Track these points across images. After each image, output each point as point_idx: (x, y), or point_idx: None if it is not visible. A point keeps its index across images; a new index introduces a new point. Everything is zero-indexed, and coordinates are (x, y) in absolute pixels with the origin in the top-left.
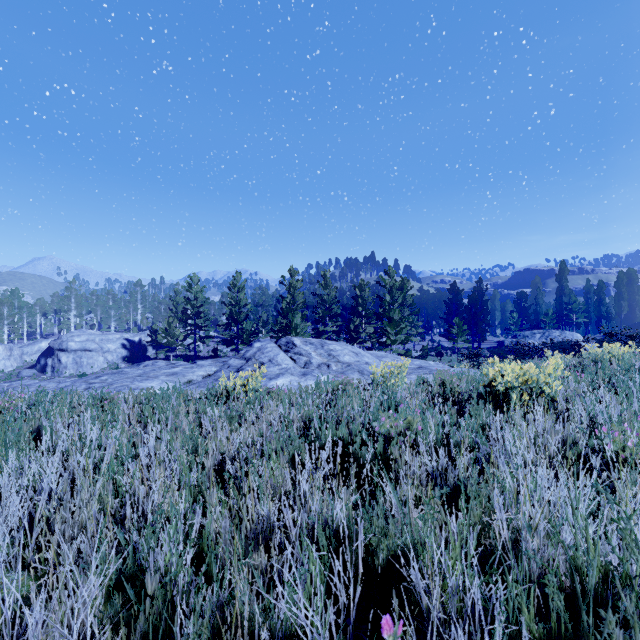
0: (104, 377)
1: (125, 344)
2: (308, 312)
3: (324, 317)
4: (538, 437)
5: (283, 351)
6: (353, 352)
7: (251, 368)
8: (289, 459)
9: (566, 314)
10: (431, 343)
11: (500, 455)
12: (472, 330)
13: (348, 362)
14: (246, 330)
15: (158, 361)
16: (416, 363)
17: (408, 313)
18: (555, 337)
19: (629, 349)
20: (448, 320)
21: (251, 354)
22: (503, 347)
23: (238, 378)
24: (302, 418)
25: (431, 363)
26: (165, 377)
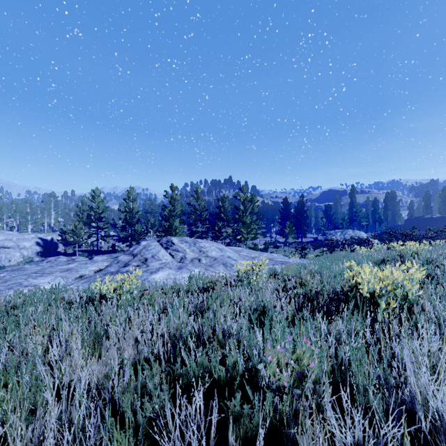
0: (2, 274)
1: (39, 242)
2: (185, 217)
3: (196, 221)
4: (436, 362)
5: (164, 248)
6: (218, 248)
7: (136, 263)
8: (145, 421)
9: (355, 219)
10: (270, 239)
11: (444, 427)
12: (297, 230)
13: (215, 256)
14: (137, 231)
15: (60, 257)
16: (264, 255)
17: (255, 218)
18: (349, 234)
19: (424, 246)
20: (281, 223)
21: (138, 251)
22: (317, 241)
23: (112, 282)
24: (171, 332)
25: (275, 255)
26: (59, 273)
